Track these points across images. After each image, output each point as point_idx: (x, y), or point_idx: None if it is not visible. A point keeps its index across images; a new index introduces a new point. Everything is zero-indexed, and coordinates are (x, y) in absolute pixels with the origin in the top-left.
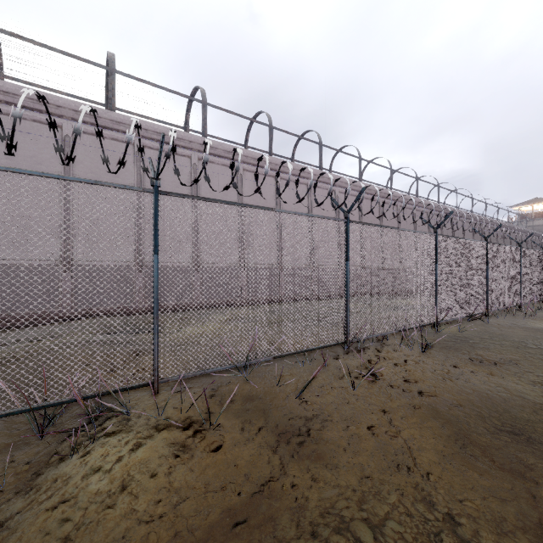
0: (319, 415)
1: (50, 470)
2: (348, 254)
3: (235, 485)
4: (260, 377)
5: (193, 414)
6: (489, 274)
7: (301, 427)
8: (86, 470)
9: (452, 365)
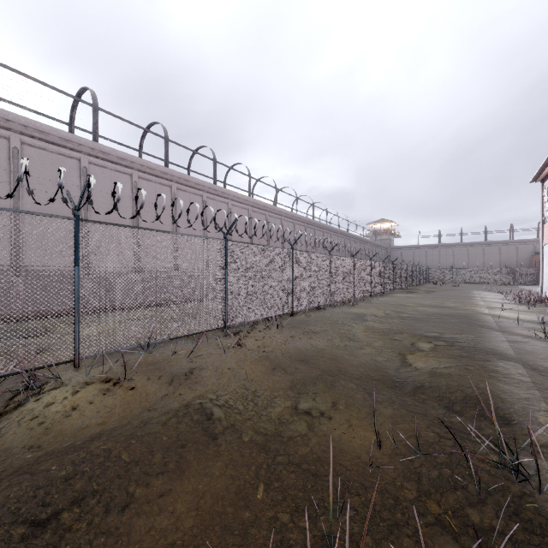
0: (200, 366)
1: (11, 411)
2: (226, 264)
3: (146, 399)
4: (159, 352)
5: (111, 375)
6: (332, 277)
7: (187, 372)
8: (44, 403)
9: (291, 336)
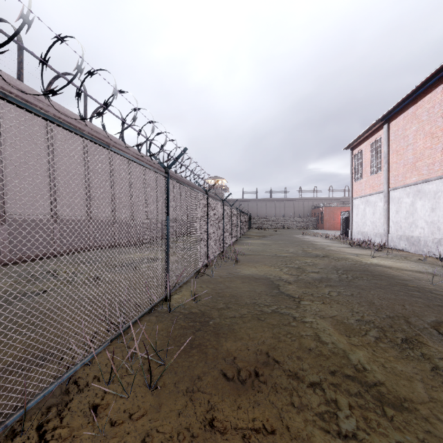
0: None
1: None
2: None
3: None
4: None
5: None
6: (209, 226)
7: None
8: None
9: (207, 422)
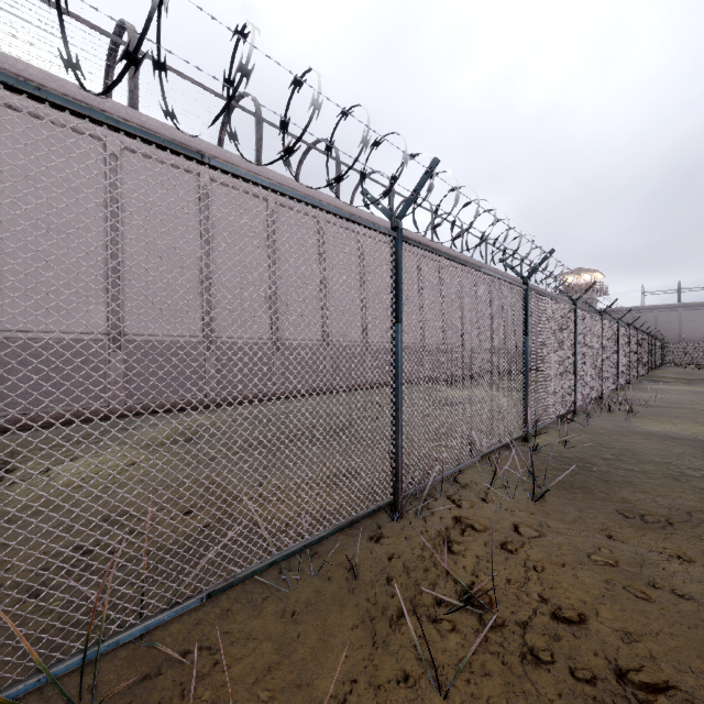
0: None
1: None
2: (399, 307)
3: None
4: (140, 698)
5: None
6: (577, 353)
7: None
8: None
9: (603, 534)
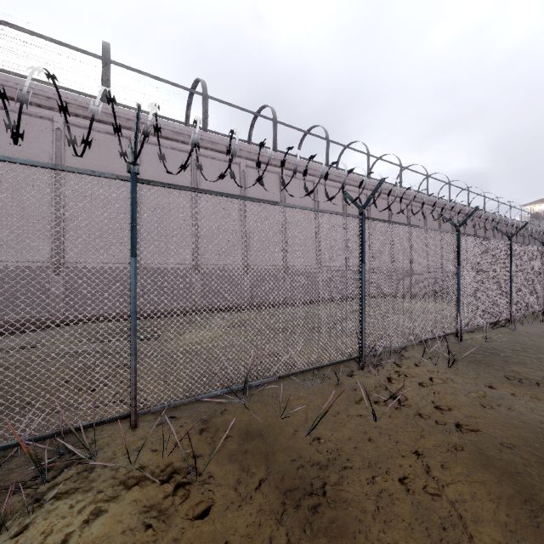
0: (335, 459)
1: None
2: (363, 255)
3: None
4: (261, 402)
5: (175, 459)
6: (513, 277)
7: (314, 480)
8: None
9: (487, 385)
